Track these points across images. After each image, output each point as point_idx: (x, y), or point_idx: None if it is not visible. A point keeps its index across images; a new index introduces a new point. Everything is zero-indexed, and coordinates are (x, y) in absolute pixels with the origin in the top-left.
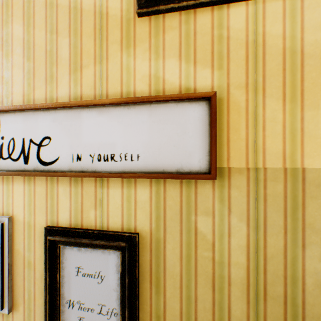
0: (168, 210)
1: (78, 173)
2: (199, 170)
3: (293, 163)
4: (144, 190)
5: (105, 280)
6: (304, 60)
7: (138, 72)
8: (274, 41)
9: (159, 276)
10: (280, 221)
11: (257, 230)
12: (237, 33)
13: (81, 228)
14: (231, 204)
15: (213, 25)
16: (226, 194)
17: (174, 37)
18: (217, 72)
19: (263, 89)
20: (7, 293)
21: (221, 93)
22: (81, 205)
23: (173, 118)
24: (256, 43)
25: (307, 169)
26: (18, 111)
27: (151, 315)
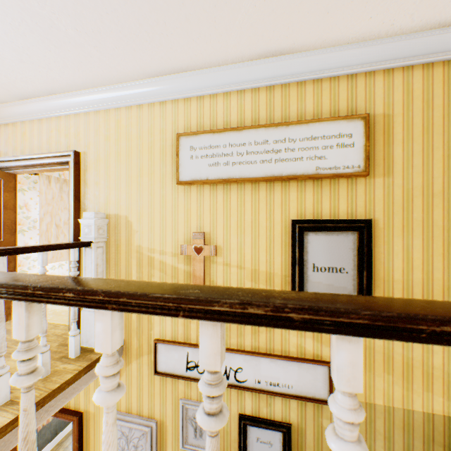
0: (307, 413)
1: (260, 391)
2: (323, 398)
3: (369, 400)
4: (294, 401)
5: (273, 445)
6: (374, 352)
7: (290, 341)
8: None
9: (302, 446)
10: (363, 426)
11: None
12: None
13: (259, 417)
14: None
15: None
16: None
17: None
18: None
19: None
20: None
21: None
22: (258, 404)
23: (310, 370)
24: None
25: (376, 404)
26: None
27: None
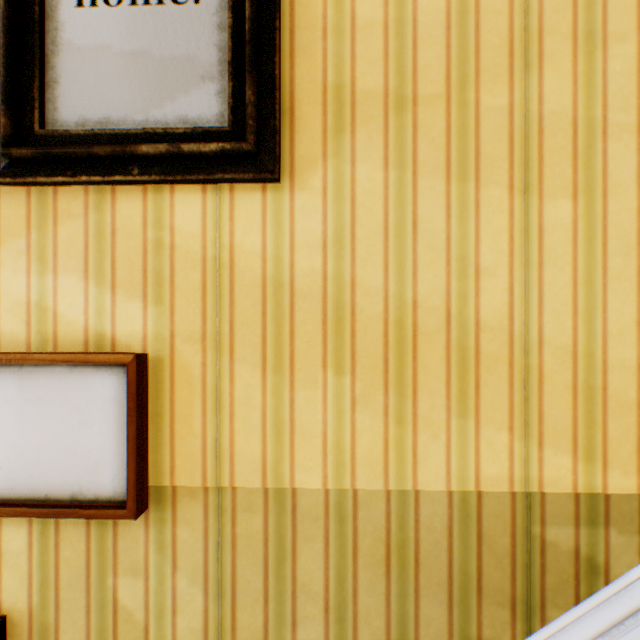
0: (64, 567)
1: None
2: (113, 496)
3: (278, 480)
4: (18, 529)
5: None
6: (295, 301)
7: (5, 294)
8: (249, 262)
9: None
10: (259, 581)
11: (222, 599)
12: (189, 241)
13: None
14: (178, 554)
15: (148, 220)
16: (169, 535)
17: (76, 234)
18: (155, 308)
19: (231, 346)
20: None
21: (162, 347)
22: None
23: (66, 394)
24: (219, 263)
25: (301, 490)
26: None
27: None
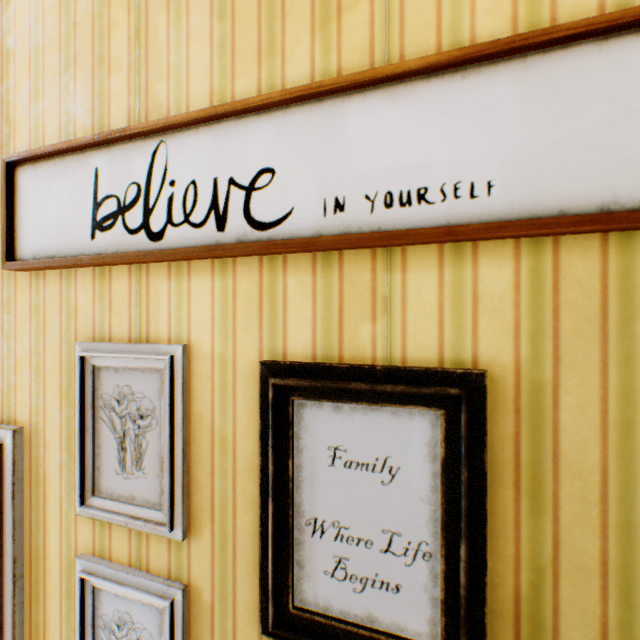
0: (565, 313)
1: (341, 237)
2: None
3: None
4: (498, 269)
5: (398, 478)
6: None
7: None
8: None
9: (539, 473)
10: None
11: None
12: None
13: (339, 363)
14: None
15: None
16: None
17: None
18: None
19: None
20: (179, 499)
21: None
22: (338, 314)
23: (589, 80)
24: None
25: None
26: (204, 124)
27: (516, 565)
